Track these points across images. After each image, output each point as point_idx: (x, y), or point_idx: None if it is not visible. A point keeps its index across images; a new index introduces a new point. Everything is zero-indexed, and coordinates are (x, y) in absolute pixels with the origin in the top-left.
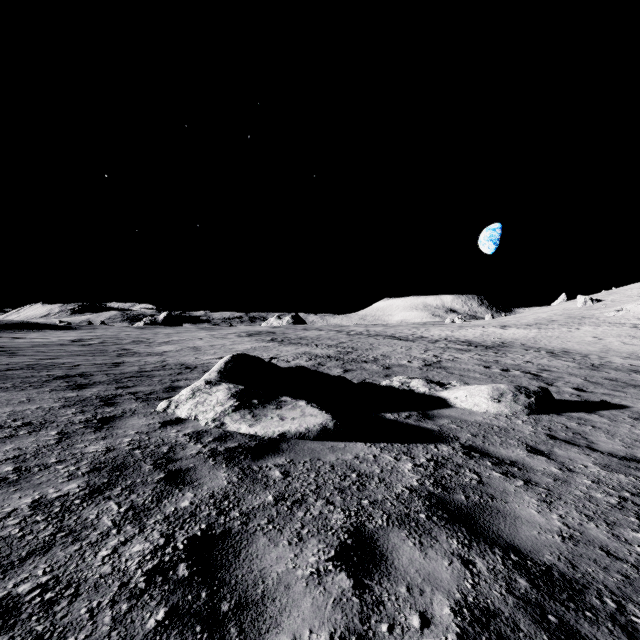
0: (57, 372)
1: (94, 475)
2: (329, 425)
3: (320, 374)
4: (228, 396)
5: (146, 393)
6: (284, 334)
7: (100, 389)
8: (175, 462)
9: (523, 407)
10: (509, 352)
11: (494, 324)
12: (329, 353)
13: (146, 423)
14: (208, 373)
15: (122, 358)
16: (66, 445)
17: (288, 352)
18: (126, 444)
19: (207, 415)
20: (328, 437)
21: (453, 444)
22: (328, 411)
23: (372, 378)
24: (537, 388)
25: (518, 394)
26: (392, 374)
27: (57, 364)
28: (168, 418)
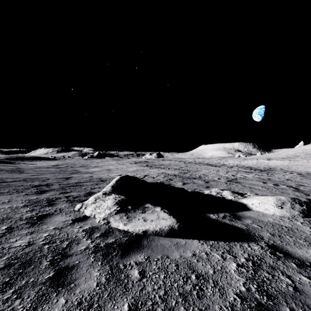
0: (35, 183)
1: (3, 273)
2: (175, 227)
3: (170, 186)
4: (113, 203)
5: (74, 197)
6: (152, 162)
7: (51, 194)
8: (66, 258)
9: (299, 212)
10: (275, 173)
11: (263, 158)
12: (175, 173)
13: (64, 220)
14: (106, 187)
15: (72, 175)
16: (4, 239)
17: (154, 172)
18: (42, 239)
19: (100, 215)
20: (174, 235)
21: (260, 243)
22: (174, 215)
23: (199, 188)
24: (306, 199)
25: (294, 203)
26: (210, 186)
27: (39, 178)
28: (78, 216)
